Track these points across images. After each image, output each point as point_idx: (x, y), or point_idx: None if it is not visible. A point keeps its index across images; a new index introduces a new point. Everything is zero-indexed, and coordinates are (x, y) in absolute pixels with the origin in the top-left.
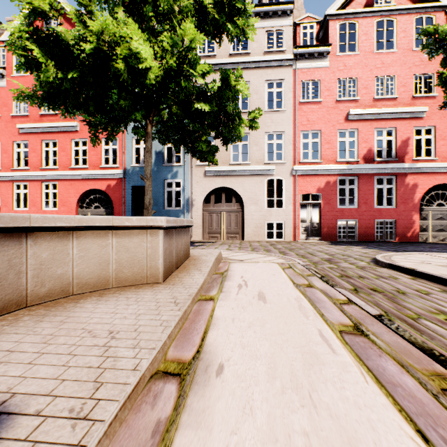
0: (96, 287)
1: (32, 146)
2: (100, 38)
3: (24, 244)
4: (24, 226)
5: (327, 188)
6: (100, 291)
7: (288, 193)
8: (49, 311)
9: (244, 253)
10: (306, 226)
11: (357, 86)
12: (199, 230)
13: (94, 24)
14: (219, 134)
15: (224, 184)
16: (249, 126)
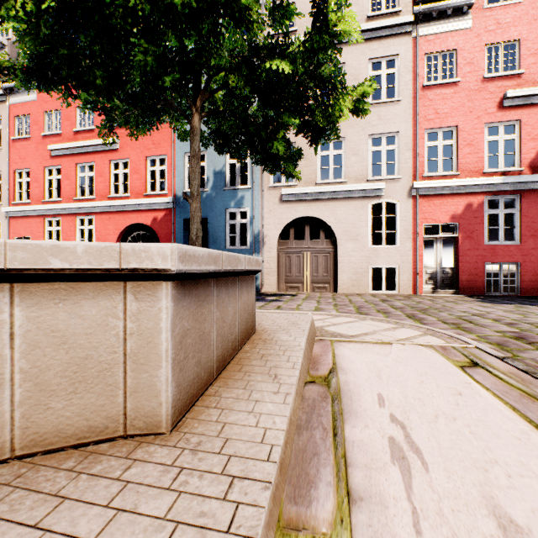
0: None
1: (65, 171)
2: None
3: None
4: None
5: (467, 214)
6: None
7: (405, 222)
8: None
9: (350, 318)
10: (432, 272)
11: (520, 52)
12: (273, 277)
13: None
14: (304, 127)
15: (308, 212)
16: (353, 111)
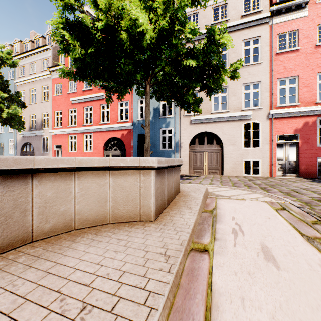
0: (95, 222)
1: (78, 111)
2: (109, 15)
3: (30, 184)
4: (28, 168)
5: (305, 128)
6: (98, 227)
7: (265, 134)
8: (45, 250)
9: (227, 188)
10: (282, 164)
11: None
12: (186, 166)
13: (103, 2)
14: (203, 87)
15: (206, 129)
16: (230, 77)
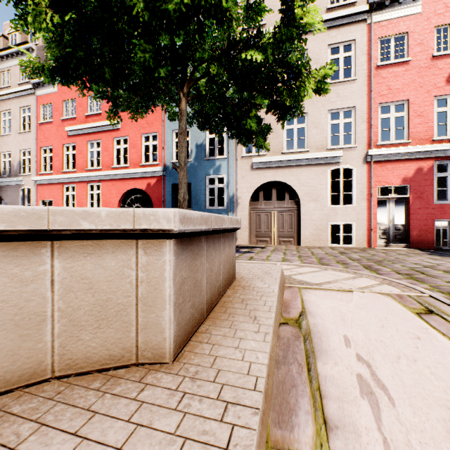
0: (4, 382)
1: (79, 148)
2: None
3: None
4: None
5: (418, 177)
6: (10, 396)
7: (360, 185)
8: None
9: (314, 268)
10: (385, 228)
11: None
12: (245, 232)
13: None
14: (273, 106)
15: (275, 177)
16: (316, 91)
